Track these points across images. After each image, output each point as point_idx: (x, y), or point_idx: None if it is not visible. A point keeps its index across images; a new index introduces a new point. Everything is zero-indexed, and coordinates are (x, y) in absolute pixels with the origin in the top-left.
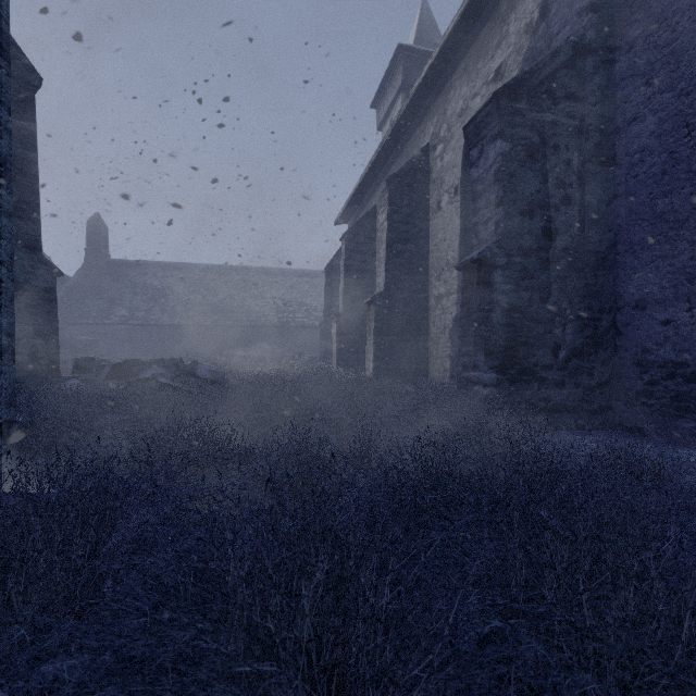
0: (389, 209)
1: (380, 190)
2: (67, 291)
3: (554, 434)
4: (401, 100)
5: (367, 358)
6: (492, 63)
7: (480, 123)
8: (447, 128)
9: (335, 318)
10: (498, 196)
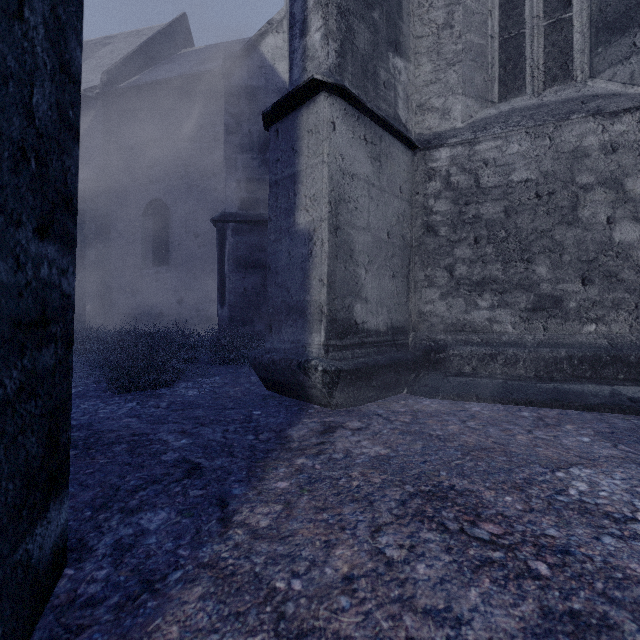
0: None
1: None
2: None
3: None
4: None
5: None
6: None
7: None
8: None
9: None
10: None
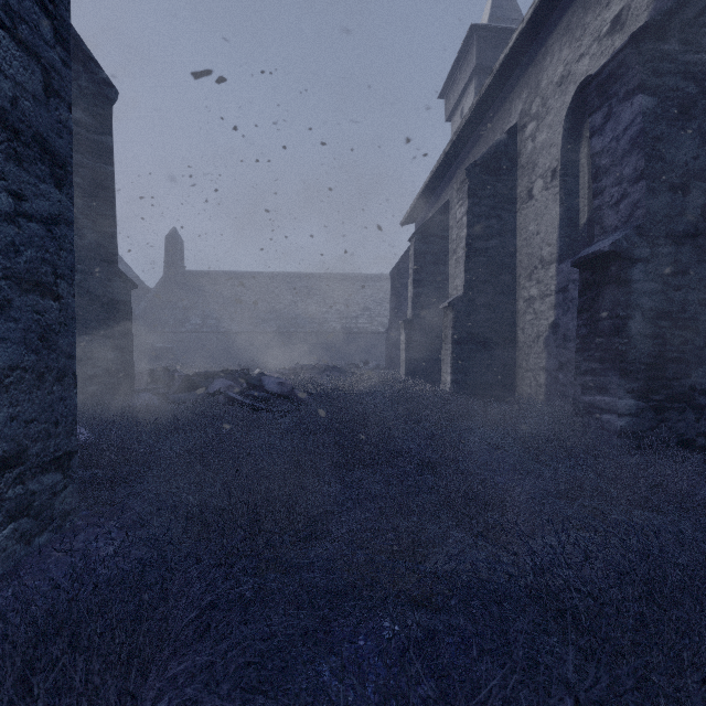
0: (469, 202)
1: (457, 182)
2: (149, 302)
3: None
4: (474, 85)
5: (442, 369)
6: (606, 12)
7: (607, 78)
8: (541, 102)
9: (403, 324)
10: (637, 168)
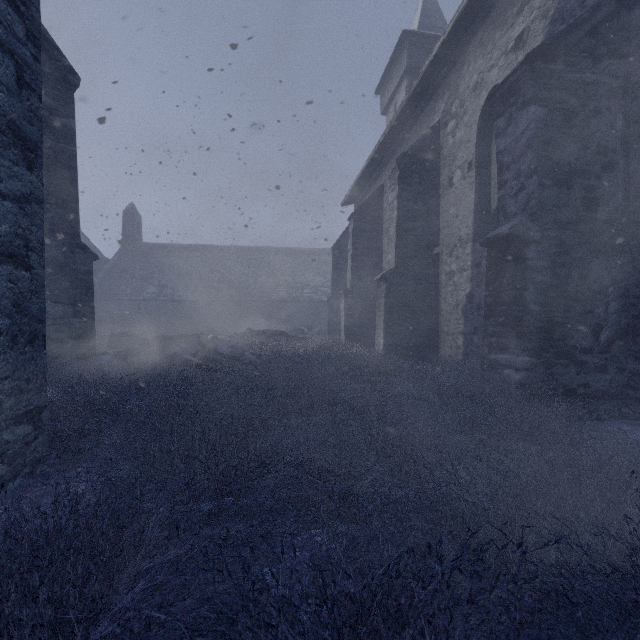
0: (400, 187)
1: (389, 170)
2: (107, 272)
3: (595, 423)
4: (406, 84)
5: (376, 333)
6: (511, 31)
7: (508, 89)
8: (459, 104)
9: (343, 294)
10: (531, 165)
